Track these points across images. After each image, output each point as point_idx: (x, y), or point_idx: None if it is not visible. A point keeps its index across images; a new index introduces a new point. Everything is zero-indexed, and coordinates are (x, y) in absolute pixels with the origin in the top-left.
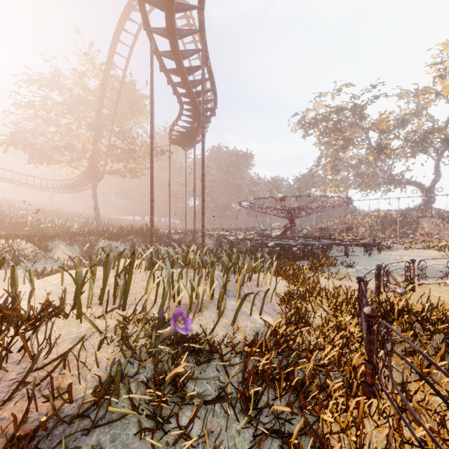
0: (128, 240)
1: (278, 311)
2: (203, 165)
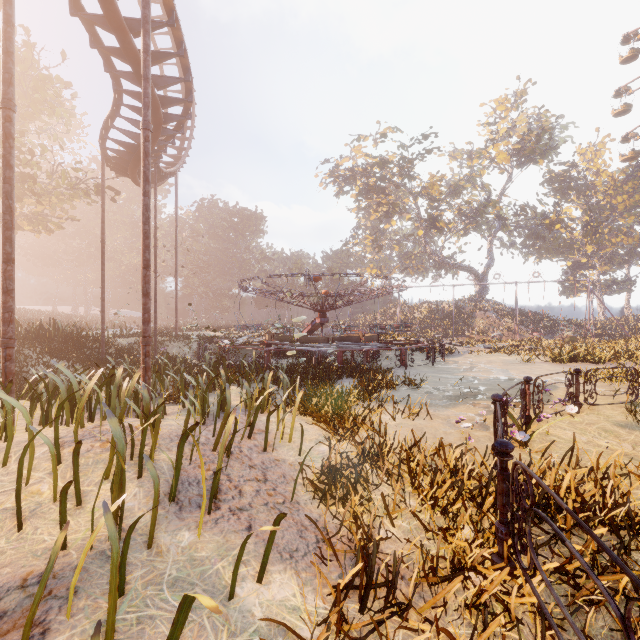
0: None
1: (310, 530)
2: (145, 189)
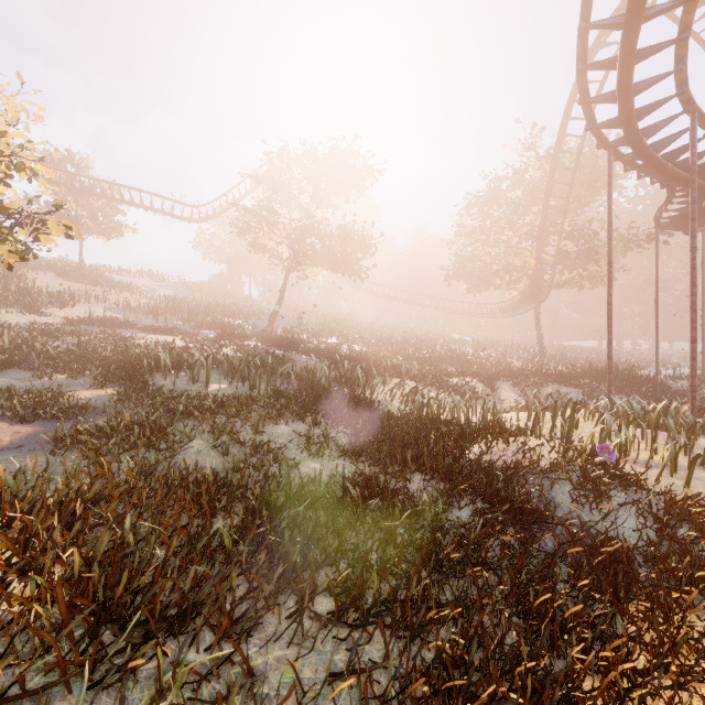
0: (583, 385)
1: None
2: (692, 291)
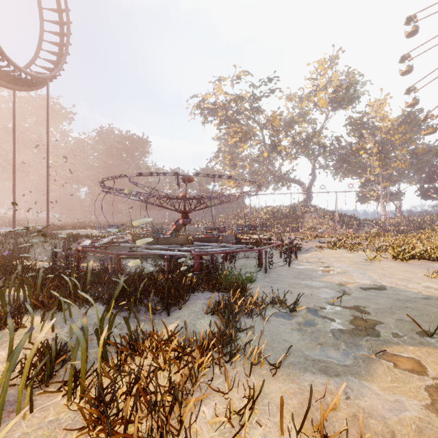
0: None
1: None
2: None
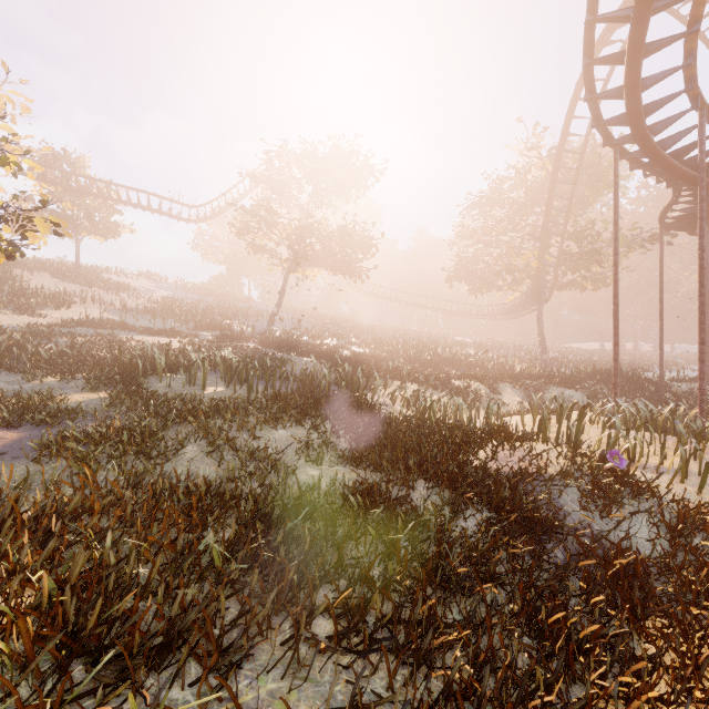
0: (587, 387)
1: None
2: (700, 292)
